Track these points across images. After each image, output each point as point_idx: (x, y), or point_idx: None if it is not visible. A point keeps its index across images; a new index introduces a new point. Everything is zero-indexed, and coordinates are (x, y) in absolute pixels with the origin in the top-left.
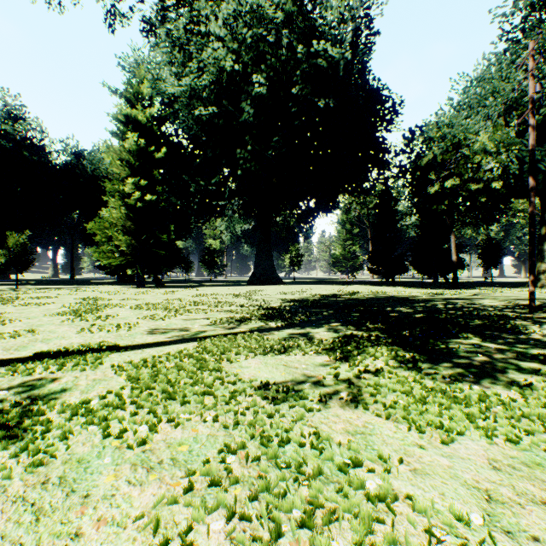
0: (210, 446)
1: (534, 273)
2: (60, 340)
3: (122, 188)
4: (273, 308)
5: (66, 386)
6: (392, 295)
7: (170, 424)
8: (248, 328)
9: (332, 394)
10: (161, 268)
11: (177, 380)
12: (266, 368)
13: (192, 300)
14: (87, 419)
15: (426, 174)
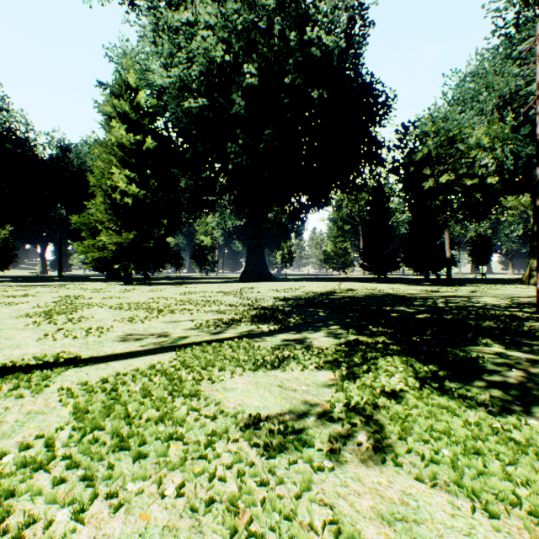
0: None
1: None
2: (12, 350)
3: (108, 181)
4: (265, 308)
5: None
6: (387, 293)
7: (109, 502)
8: (237, 332)
9: (345, 436)
10: (149, 264)
11: (137, 415)
12: (257, 390)
13: (179, 299)
14: None
15: (421, 169)
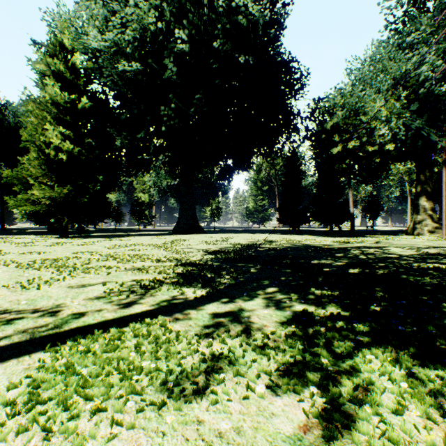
0: None
1: None
2: None
3: (42, 137)
4: (193, 263)
5: None
6: (306, 244)
7: None
8: (154, 302)
9: None
10: (84, 218)
11: None
12: None
13: (105, 253)
14: None
15: (331, 136)
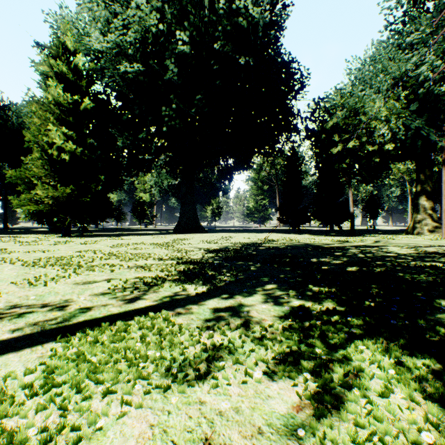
0: None
1: None
2: None
3: (45, 138)
4: (194, 261)
5: None
6: (306, 243)
7: None
8: (157, 298)
9: None
10: (87, 217)
11: None
12: None
13: (108, 252)
14: None
15: (330, 136)
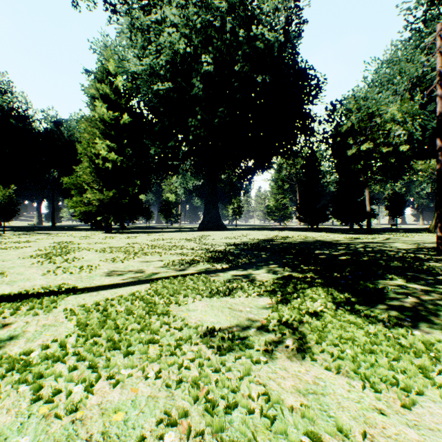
0: (148, 413)
1: (441, 221)
2: (24, 282)
3: (93, 150)
4: (219, 251)
5: (14, 332)
6: (318, 239)
7: (109, 381)
8: (197, 269)
9: (277, 341)
10: (126, 217)
11: (124, 327)
12: (212, 311)
13: (150, 244)
14: (20, 377)
15: (346, 139)
